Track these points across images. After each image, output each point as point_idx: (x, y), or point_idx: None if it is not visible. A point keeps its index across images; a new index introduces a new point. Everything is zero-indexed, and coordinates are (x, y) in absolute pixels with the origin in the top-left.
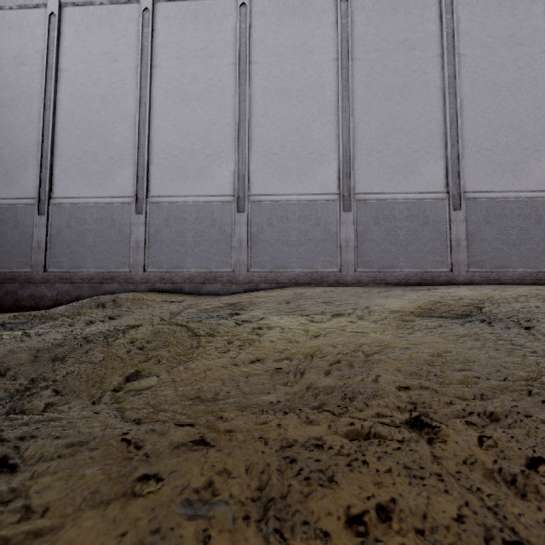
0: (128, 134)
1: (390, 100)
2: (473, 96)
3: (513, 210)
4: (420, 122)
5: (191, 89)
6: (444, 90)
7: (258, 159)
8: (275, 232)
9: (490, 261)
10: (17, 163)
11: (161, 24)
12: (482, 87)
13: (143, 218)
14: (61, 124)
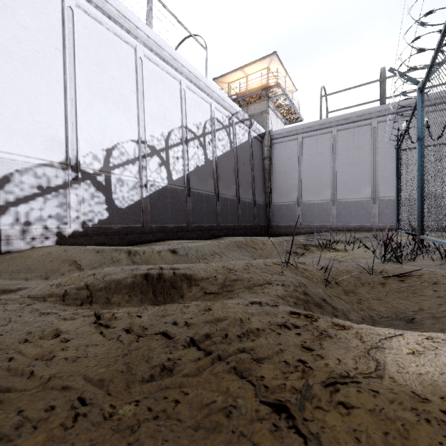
0: (328, 179)
1: None
2: None
3: None
4: None
5: (352, 161)
6: None
7: (381, 184)
8: (389, 211)
9: None
10: (289, 191)
11: (339, 139)
12: None
13: (335, 207)
14: (303, 177)
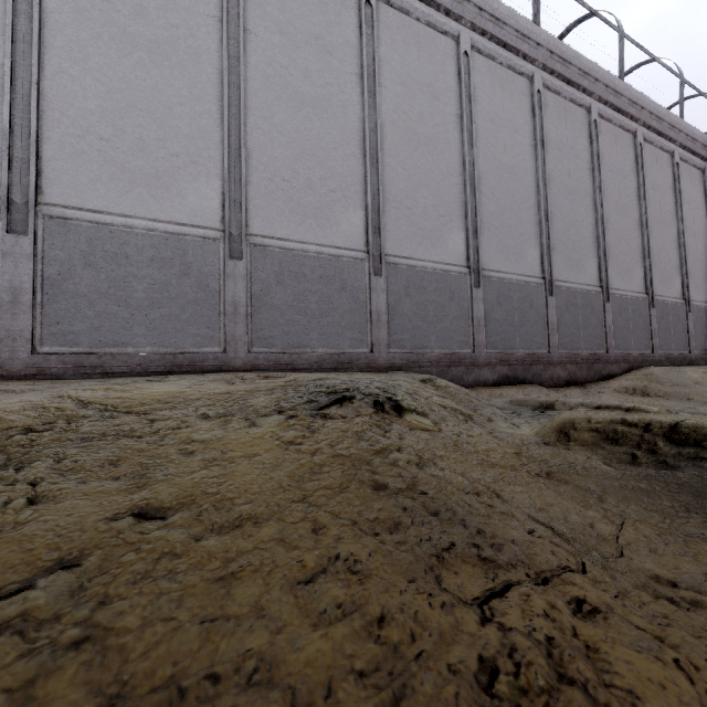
0: None
1: (128, 56)
2: (268, 99)
3: (315, 270)
4: (183, 110)
5: None
6: (223, 74)
7: None
8: None
9: (283, 338)
10: None
11: None
12: (280, 90)
13: None
14: None
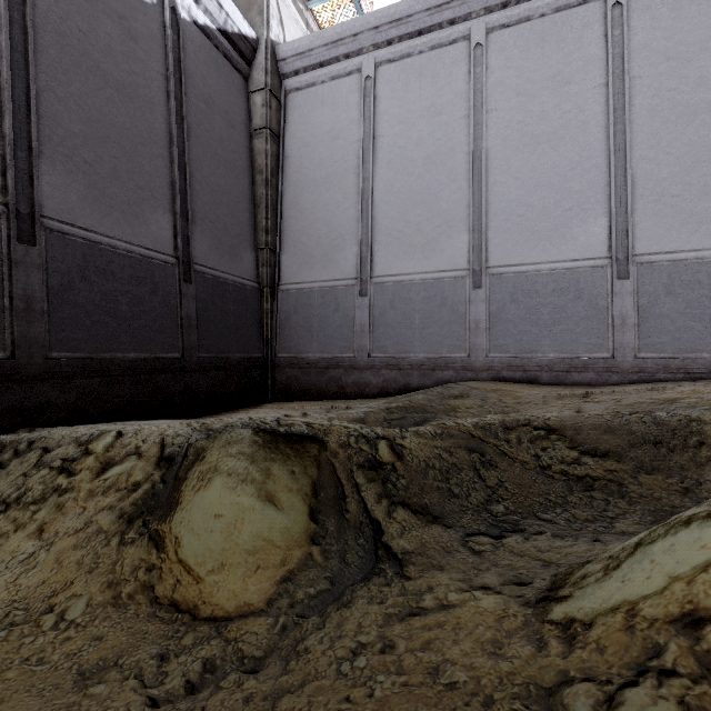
0: (457, 196)
1: None
2: None
3: None
4: None
5: (539, 130)
6: None
7: (645, 206)
8: (678, 304)
9: None
10: (334, 242)
11: (495, 58)
12: None
13: (482, 293)
14: (379, 196)
